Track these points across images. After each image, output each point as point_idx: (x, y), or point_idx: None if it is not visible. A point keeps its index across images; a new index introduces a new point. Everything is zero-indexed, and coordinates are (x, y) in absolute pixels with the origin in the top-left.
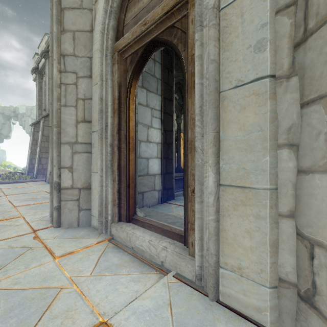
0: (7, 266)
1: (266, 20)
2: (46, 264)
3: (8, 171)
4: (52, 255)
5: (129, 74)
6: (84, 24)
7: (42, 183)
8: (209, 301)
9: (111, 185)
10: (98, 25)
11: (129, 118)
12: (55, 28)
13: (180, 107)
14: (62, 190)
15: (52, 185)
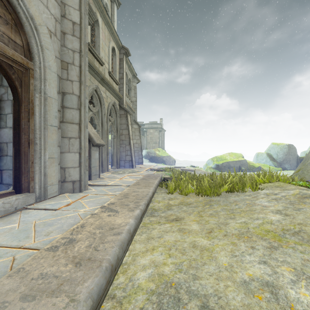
0: None
1: (57, 111)
2: None
3: None
4: None
5: None
6: None
7: None
8: (47, 200)
9: None
10: None
11: None
12: None
13: None
14: None
15: None
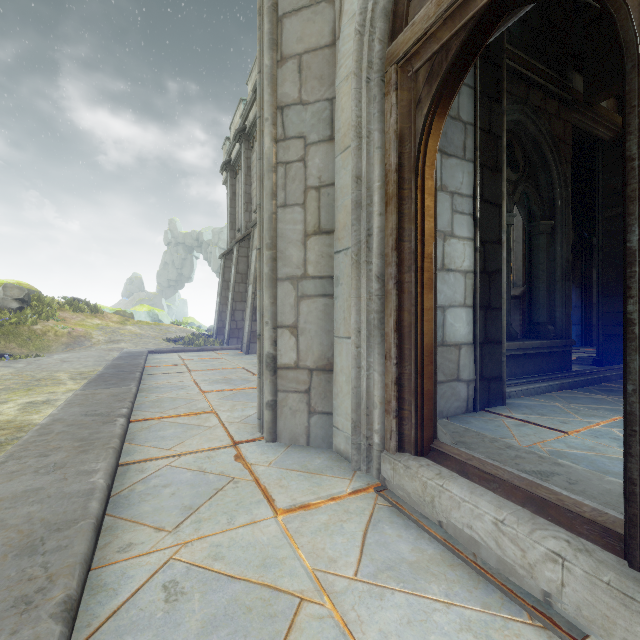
0: (199, 512)
1: None
2: (263, 524)
3: (191, 332)
4: (270, 504)
5: (422, 108)
6: (318, 35)
7: (237, 353)
8: None
9: (379, 366)
10: (349, 23)
11: (423, 212)
12: (268, 59)
13: (510, 187)
14: (279, 370)
15: (262, 359)
